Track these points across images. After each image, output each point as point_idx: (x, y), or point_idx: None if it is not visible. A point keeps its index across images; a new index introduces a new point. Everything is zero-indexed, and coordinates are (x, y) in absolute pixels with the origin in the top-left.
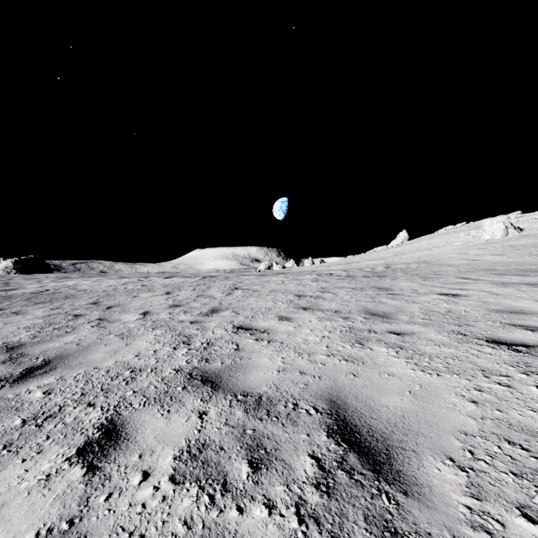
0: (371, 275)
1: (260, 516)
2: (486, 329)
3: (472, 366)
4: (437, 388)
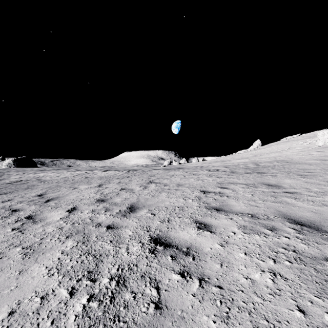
0: (250, 171)
1: None
2: None
3: None
4: None
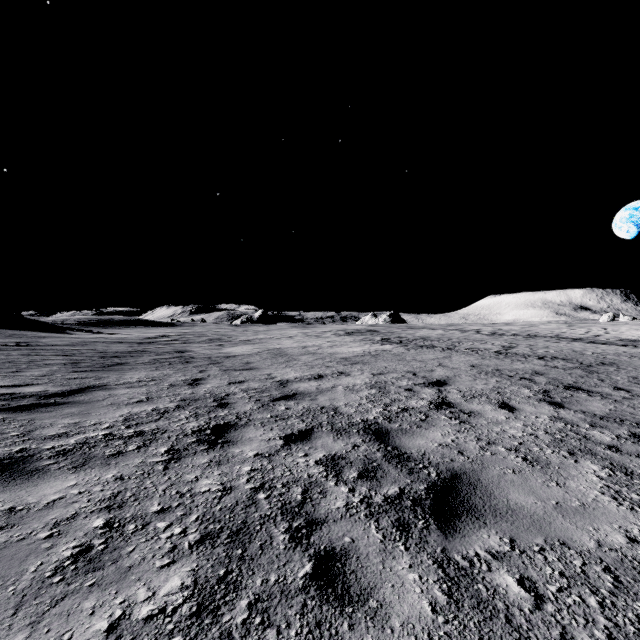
0: None
1: (627, 335)
2: None
3: None
4: None
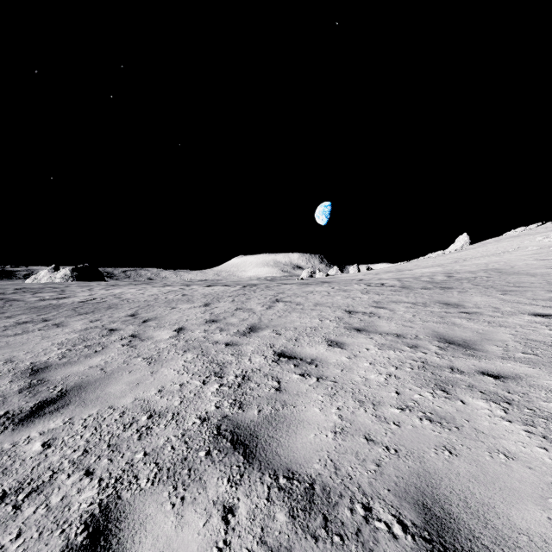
0: (431, 286)
1: None
2: None
3: None
4: None
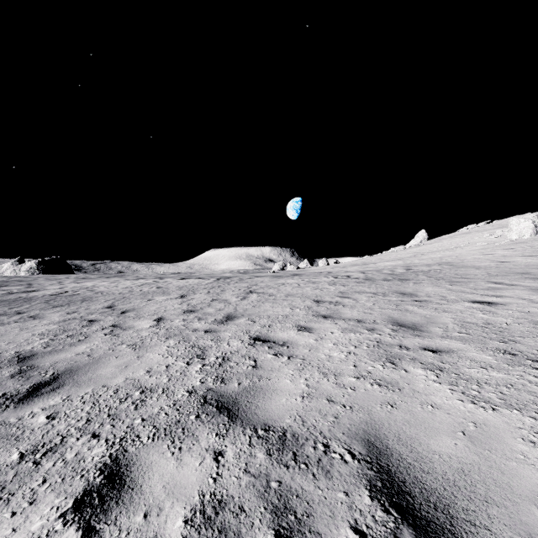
0: (391, 278)
1: None
2: (537, 347)
3: (534, 399)
4: (497, 429)
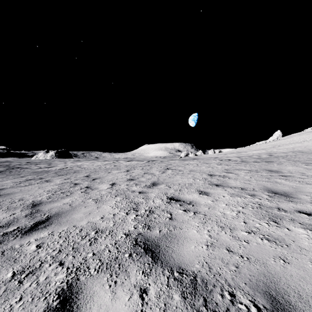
0: (260, 160)
1: None
2: None
3: None
4: None
